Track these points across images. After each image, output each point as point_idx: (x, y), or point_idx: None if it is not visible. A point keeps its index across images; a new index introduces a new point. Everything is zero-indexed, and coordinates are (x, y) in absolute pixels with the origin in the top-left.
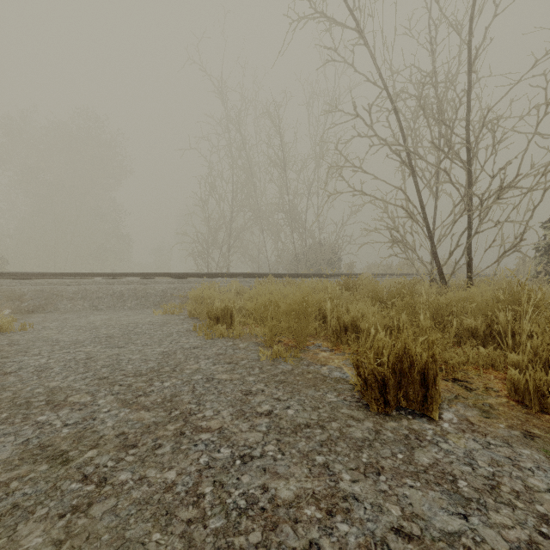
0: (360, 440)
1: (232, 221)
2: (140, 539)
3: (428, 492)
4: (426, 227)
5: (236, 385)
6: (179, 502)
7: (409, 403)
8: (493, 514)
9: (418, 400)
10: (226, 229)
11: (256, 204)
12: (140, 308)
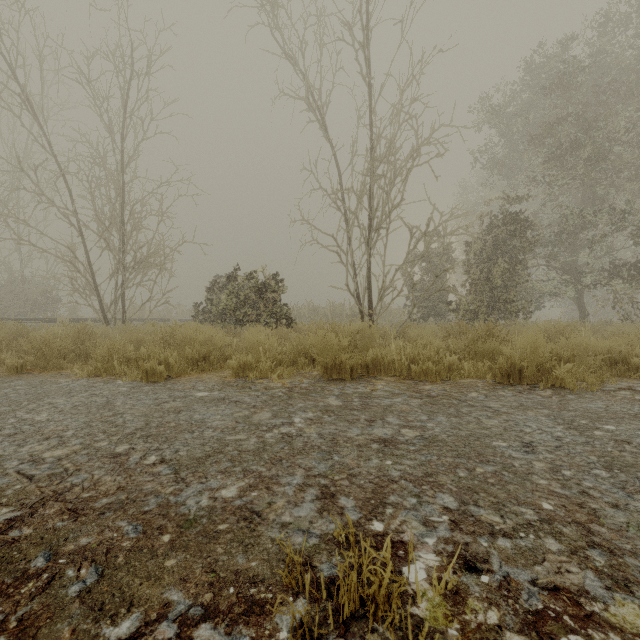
0: None
1: None
2: None
3: None
4: (93, 281)
5: None
6: None
7: None
8: None
9: None
10: None
11: None
12: None
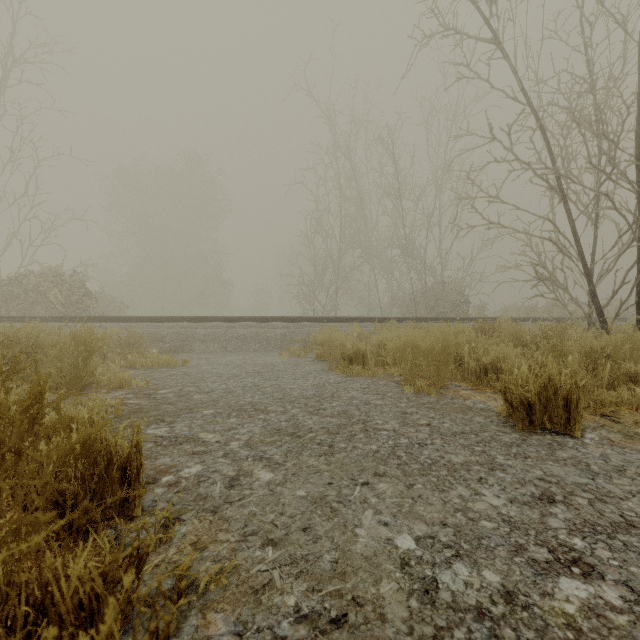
0: (509, 442)
1: (340, 259)
2: (373, 467)
3: (565, 468)
4: (581, 262)
5: (392, 408)
6: (386, 457)
7: (553, 425)
8: (615, 480)
9: (561, 423)
10: (333, 268)
11: (366, 240)
12: (264, 351)
